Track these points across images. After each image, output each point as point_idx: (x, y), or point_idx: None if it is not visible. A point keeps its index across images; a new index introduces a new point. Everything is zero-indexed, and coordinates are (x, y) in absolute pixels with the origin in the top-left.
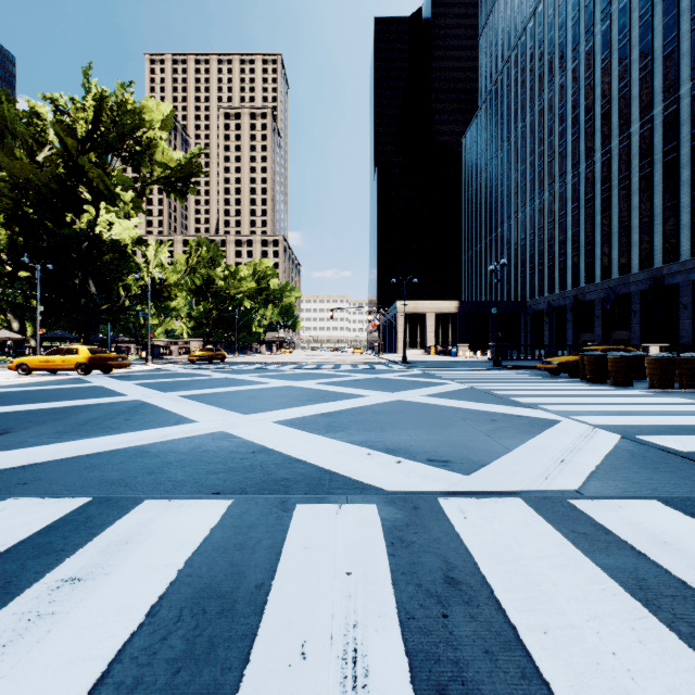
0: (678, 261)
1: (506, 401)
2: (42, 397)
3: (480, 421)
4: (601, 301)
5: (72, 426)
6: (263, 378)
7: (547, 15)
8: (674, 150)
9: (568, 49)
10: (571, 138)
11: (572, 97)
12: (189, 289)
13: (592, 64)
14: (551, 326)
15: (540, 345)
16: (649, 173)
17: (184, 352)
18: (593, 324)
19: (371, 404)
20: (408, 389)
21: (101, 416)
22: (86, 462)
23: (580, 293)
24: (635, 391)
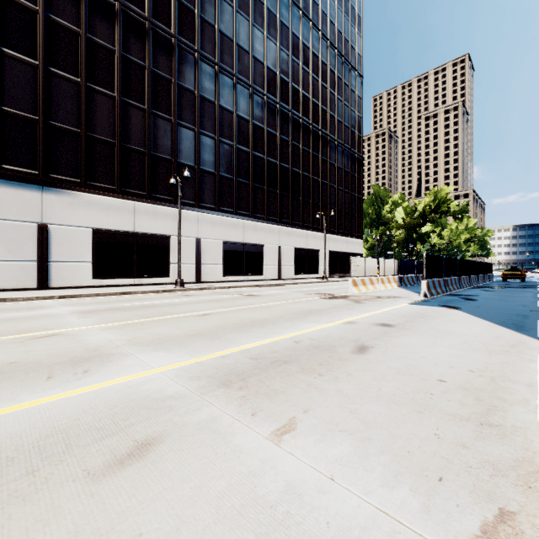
0: None
1: None
2: None
3: None
4: None
5: None
6: None
7: None
8: None
9: None
10: None
11: None
12: None
13: None
14: None
15: None
16: None
17: None
18: None
19: None
20: None
21: None
22: None
23: None
24: None
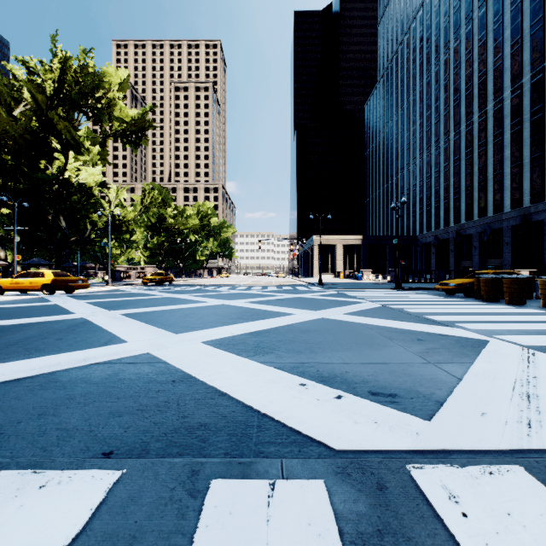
0: (543, 201)
1: (422, 319)
2: None
3: (407, 341)
4: (478, 235)
5: None
6: (201, 297)
7: (434, 5)
8: (540, 111)
9: (451, 32)
10: (454, 103)
11: (454, 70)
12: (145, 225)
13: (471, 43)
14: (436, 255)
15: (431, 270)
16: (519, 130)
17: (140, 276)
18: (471, 253)
19: (297, 322)
20: (329, 307)
21: (36, 335)
22: None
23: (461, 229)
24: (533, 309)
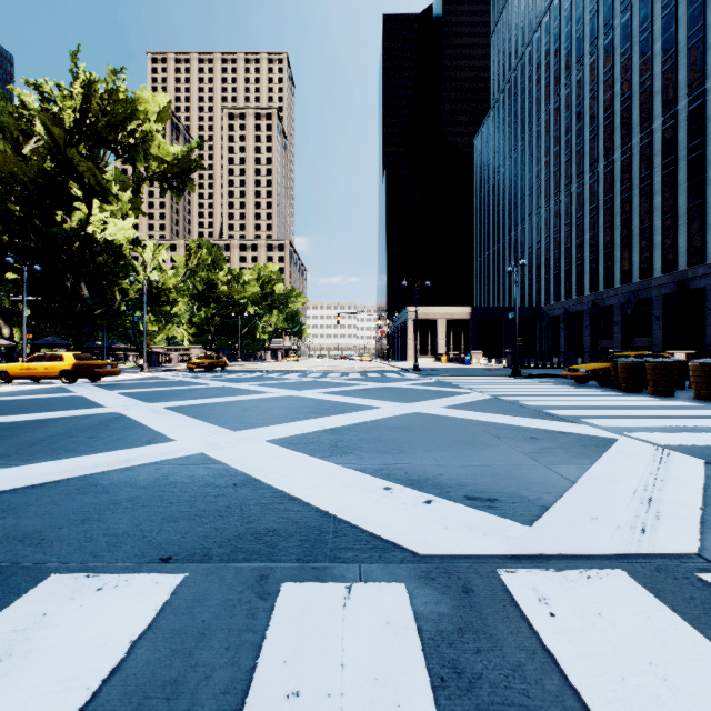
0: (704, 263)
1: (540, 413)
2: (7, 409)
3: (518, 440)
4: (620, 306)
5: (19, 446)
6: (263, 387)
7: (564, 9)
8: (700, 146)
9: (586, 43)
10: (589, 136)
11: (590, 93)
12: (190, 294)
13: (611, 58)
14: (567, 332)
15: (559, 352)
16: (673, 171)
17: (184, 359)
18: (612, 330)
19: (385, 417)
20: (425, 399)
21: (62, 433)
22: (5, 501)
23: (598, 298)
24: (682, 402)
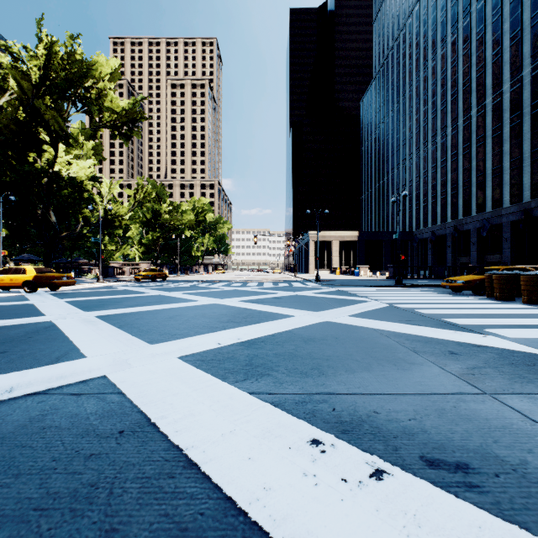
0: None
1: (441, 322)
2: None
3: (439, 356)
4: (476, 230)
5: None
6: (192, 295)
7: None
8: None
9: (448, 26)
10: (451, 98)
11: (452, 64)
12: (140, 221)
13: (469, 37)
14: (433, 251)
15: (430, 266)
16: (519, 123)
17: (135, 272)
18: (469, 249)
19: (298, 327)
20: (331, 307)
21: None
22: None
23: (458, 224)
24: None
